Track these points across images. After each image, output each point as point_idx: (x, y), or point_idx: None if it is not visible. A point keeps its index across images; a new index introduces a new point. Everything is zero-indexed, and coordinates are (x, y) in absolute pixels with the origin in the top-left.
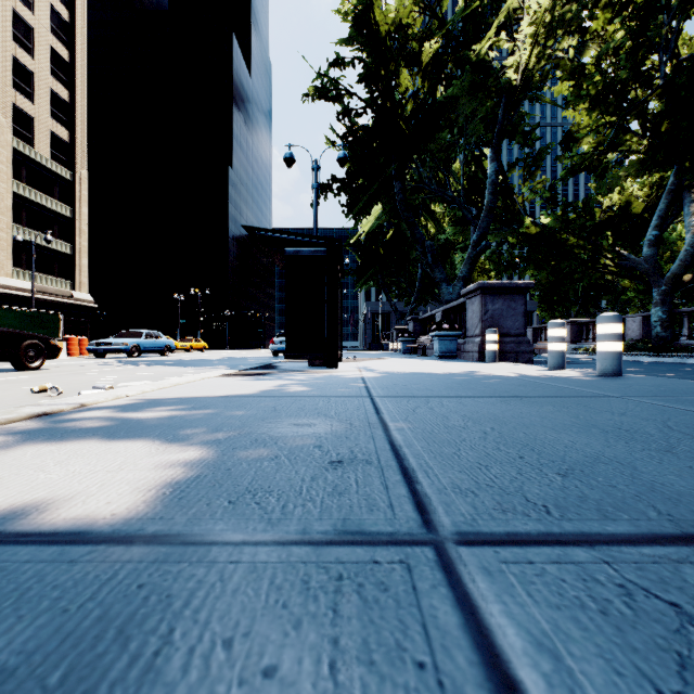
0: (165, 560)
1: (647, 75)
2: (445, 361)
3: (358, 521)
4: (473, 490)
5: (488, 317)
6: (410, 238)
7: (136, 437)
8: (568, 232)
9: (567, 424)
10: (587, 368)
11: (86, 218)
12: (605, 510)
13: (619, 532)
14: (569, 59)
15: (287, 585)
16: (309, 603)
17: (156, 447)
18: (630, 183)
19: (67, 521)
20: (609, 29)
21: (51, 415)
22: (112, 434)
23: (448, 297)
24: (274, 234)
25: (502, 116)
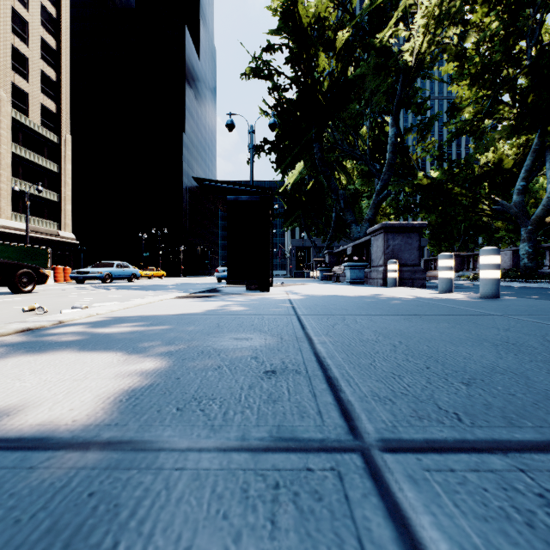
0: (116, 466)
1: (517, 57)
2: (355, 286)
3: (291, 427)
4: (390, 398)
5: (389, 250)
6: (326, 188)
7: (101, 349)
8: (453, 183)
9: (462, 338)
10: (469, 291)
11: (69, 173)
12: (510, 417)
13: (527, 440)
14: (454, 44)
15: (228, 493)
16: (248, 513)
17: (118, 358)
18: (502, 144)
19: (33, 427)
20: (486, 21)
21: (34, 330)
22: (82, 346)
23: (357, 235)
24: (218, 184)
25: (400, 90)
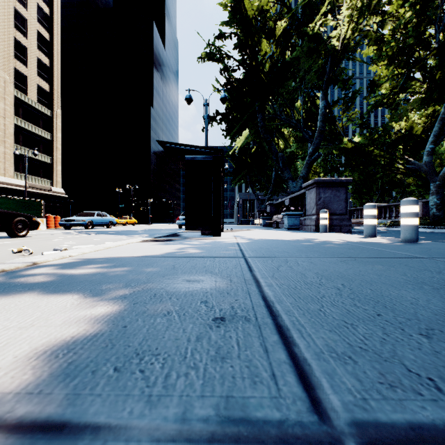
0: None
1: (427, 41)
2: (292, 231)
3: (241, 399)
4: (349, 355)
5: (321, 202)
6: (267, 151)
7: (60, 292)
8: (373, 146)
9: (401, 281)
10: (388, 236)
11: (60, 140)
12: None
13: None
14: (374, 31)
15: None
16: None
17: (72, 301)
18: (413, 115)
19: None
20: (401, 12)
21: (7, 272)
22: (43, 288)
23: (293, 189)
24: (178, 146)
25: (329, 70)
